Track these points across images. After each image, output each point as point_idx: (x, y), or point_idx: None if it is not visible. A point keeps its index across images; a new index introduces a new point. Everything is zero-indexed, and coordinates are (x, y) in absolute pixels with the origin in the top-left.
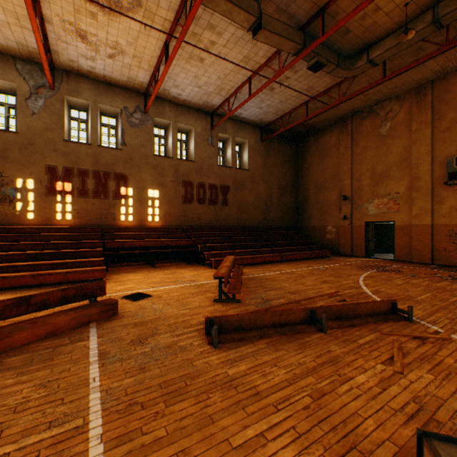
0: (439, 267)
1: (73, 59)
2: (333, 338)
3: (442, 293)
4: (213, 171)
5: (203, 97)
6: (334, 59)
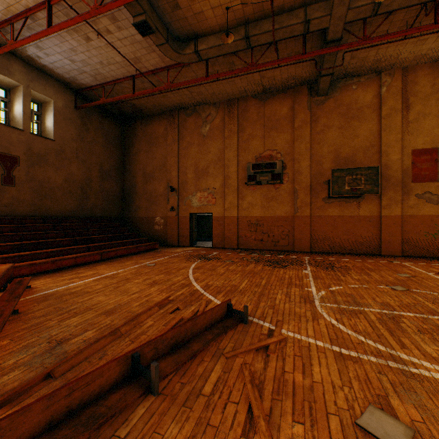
0: (243, 251)
1: None
2: (170, 400)
3: (255, 277)
4: None
5: None
6: (164, 32)
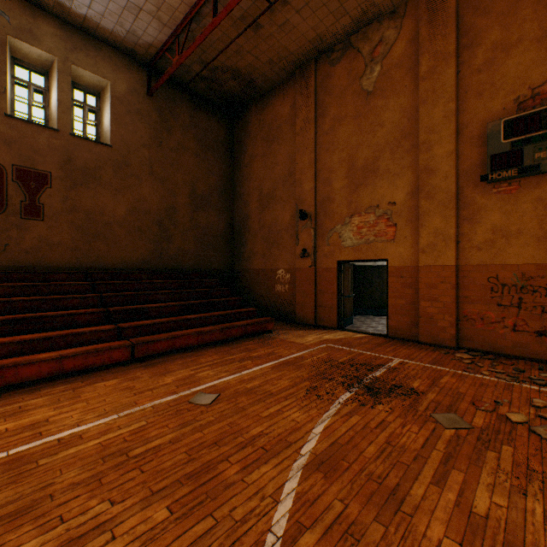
0: (476, 358)
1: None
2: None
3: None
4: None
5: None
6: None
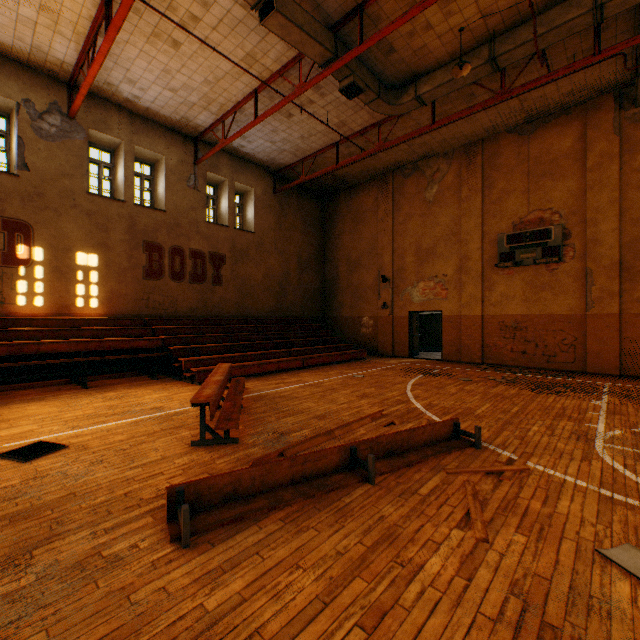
0: (490, 367)
1: None
2: (385, 490)
3: (502, 402)
4: (199, 229)
5: (181, 109)
6: (375, 86)
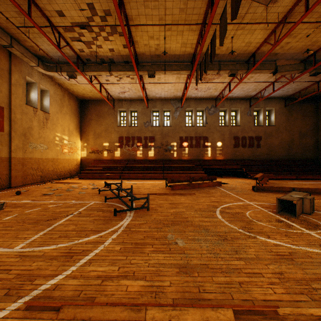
0: None
1: (190, 95)
2: None
3: None
4: (251, 129)
5: (245, 94)
6: None
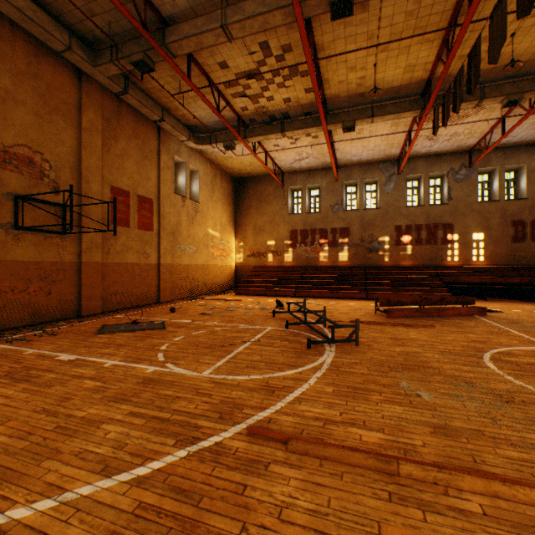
0: None
1: (416, 151)
2: None
3: None
4: None
5: None
6: None
